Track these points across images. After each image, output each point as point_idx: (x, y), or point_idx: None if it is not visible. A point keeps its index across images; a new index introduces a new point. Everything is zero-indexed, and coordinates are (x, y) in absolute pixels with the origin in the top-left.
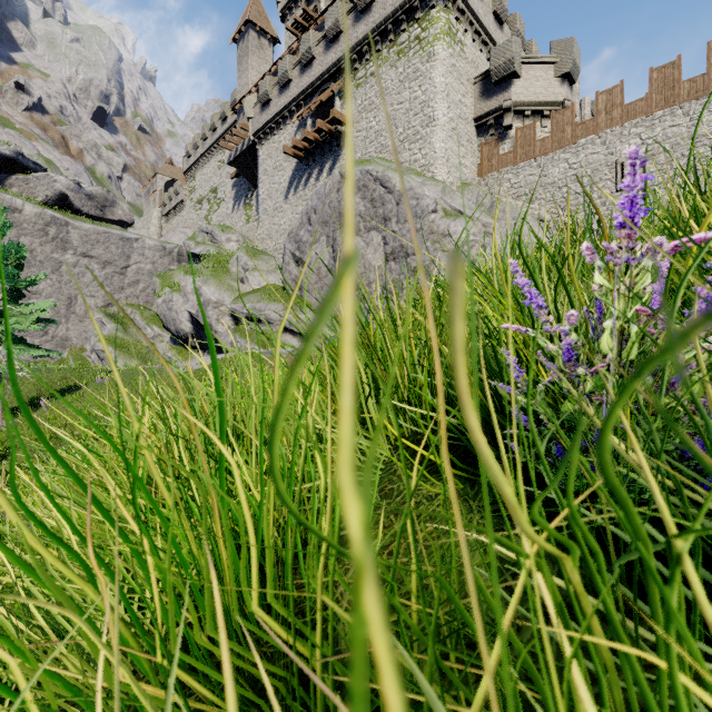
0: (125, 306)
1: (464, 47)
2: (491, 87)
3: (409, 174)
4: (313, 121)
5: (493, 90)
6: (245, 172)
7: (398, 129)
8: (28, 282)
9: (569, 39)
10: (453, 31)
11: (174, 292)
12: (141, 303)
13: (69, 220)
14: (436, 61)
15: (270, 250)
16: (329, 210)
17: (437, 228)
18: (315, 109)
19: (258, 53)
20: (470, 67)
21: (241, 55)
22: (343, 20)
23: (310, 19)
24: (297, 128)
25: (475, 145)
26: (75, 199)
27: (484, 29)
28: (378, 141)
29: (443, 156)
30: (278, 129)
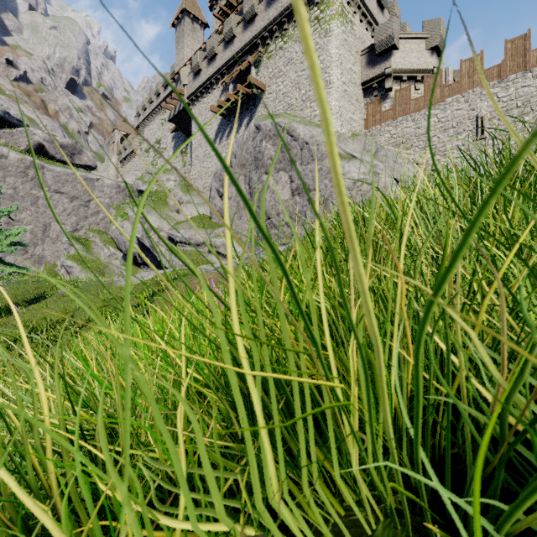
0: (88, 231)
1: (353, 26)
2: (375, 57)
3: (311, 125)
4: (234, 86)
5: (376, 60)
6: (181, 128)
7: (301, 91)
8: (3, 212)
9: (437, 19)
10: (345, 13)
11: (124, 220)
12: (101, 228)
13: (44, 164)
14: (332, 36)
15: (201, 188)
16: (246, 155)
17: None
18: (235, 77)
19: (192, 35)
20: (358, 42)
21: (179, 36)
22: (257, 6)
23: (232, 7)
24: (221, 92)
25: (362, 104)
26: (50, 148)
27: (369, 12)
28: (285, 101)
29: (337, 112)
30: (207, 93)
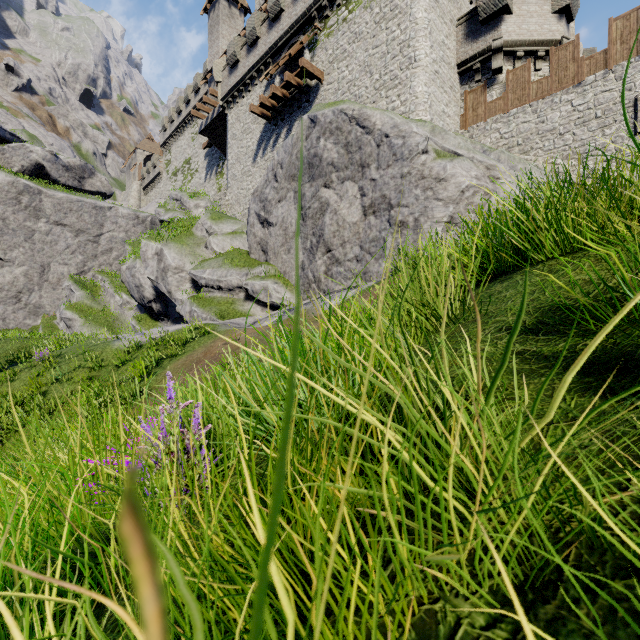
0: (97, 274)
1: None
2: (477, 27)
3: None
4: (281, 79)
5: (480, 30)
6: (216, 141)
7: (374, 76)
8: None
9: None
10: None
11: (137, 258)
12: (114, 270)
13: (42, 189)
14: None
15: (239, 216)
16: (297, 161)
17: (429, 171)
18: (283, 66)
19: (229, 22)
20: (453, 6)
21: (212, 24)
22: None
23: None
24: (265, 88)
25: (458, 93)
26: (51, 170)
27: None
28: (351, 92)
29: (425, 101)
30: (246, 91)
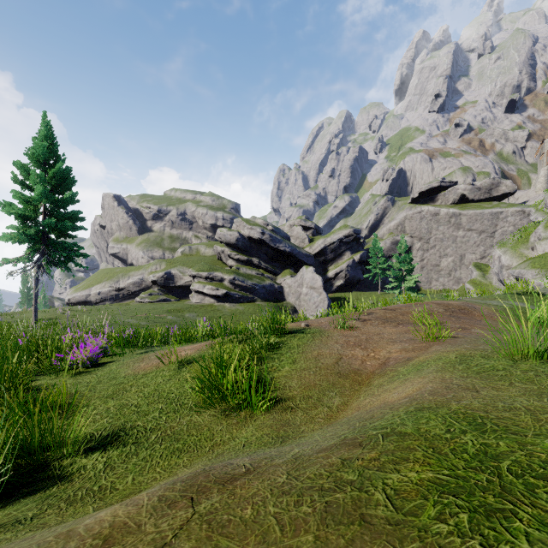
0: (490, 258)
1: None
2: None
3: None
4: None
5: None
6: None
7: None
8: (412, 266)
9: None
10: None
11: None
12: None
13: (461, 212)
14: None
15: None
16: None
17: None
18: None
19: None
20: None
21: None
22: None
23: None
24: None
25: None
26: (469, 194)
27: None
28: None
29: None
30: None
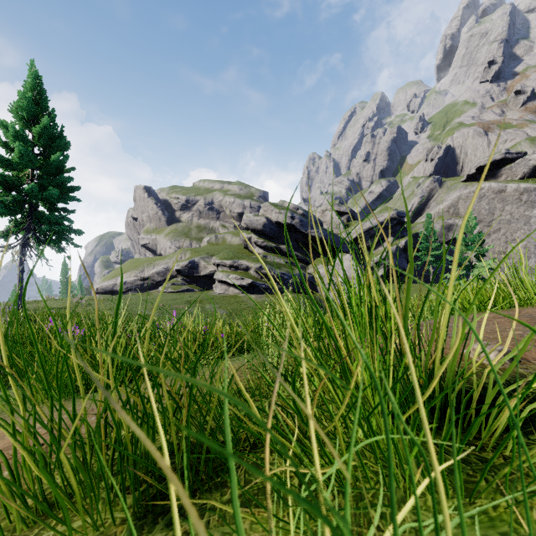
0: None
1: None
2: None
3: None
4: None
5: None
6: None
7: None
8: (484, 250)
9: None
10: None
11: None
12: None
13: None
14: None
15: None
16: None
17: None
18: None
19: None
20: None
21: None
22: None
23: None
24: None
25: None
26: None
27: None
28: None
29: None
30: None
